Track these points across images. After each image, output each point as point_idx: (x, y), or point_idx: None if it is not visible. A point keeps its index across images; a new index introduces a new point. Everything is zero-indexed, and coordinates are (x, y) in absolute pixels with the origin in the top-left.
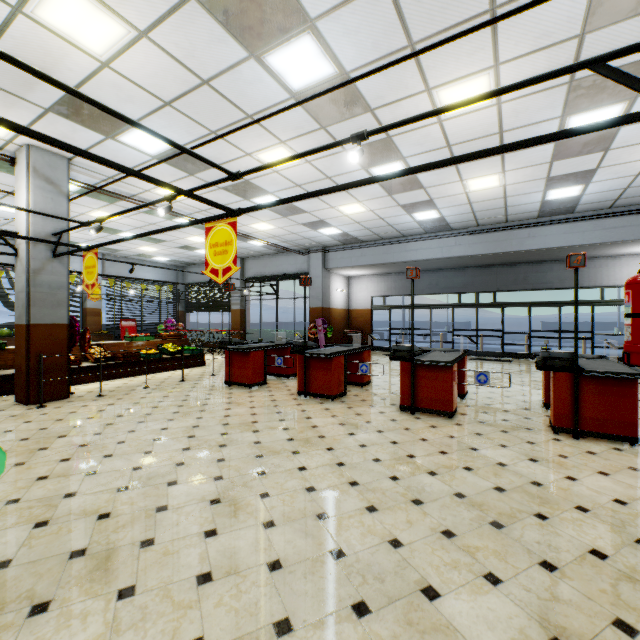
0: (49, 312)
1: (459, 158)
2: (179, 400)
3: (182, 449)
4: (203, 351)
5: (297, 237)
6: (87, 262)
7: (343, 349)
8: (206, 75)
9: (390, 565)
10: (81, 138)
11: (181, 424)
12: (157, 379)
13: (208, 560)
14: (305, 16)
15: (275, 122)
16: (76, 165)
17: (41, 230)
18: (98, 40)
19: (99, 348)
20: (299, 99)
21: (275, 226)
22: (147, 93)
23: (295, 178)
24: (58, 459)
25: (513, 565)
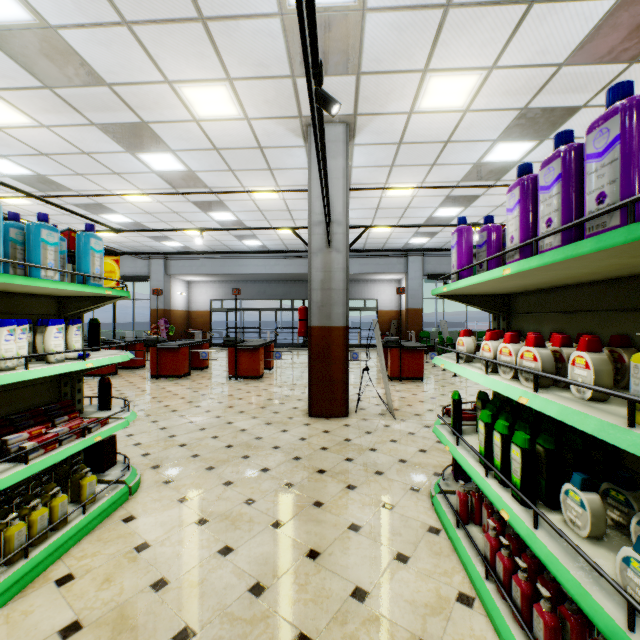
0: None
1: (247, 252)
2: None
3: None
4: None
5: (140, 245)
6: None
7: (188, 342)
8: (88, 151)
9: (215, 421)
10: None
11: None
12: None
13: (129, 432)
14: (169, 148)
15: (137, 179)
16: None
17: None
18: (1, 119)
19: None
20: (159, 174)
21: (118, 235)
22: (28, 146)
23: (147, 208)
24: None
25: (264, 414)
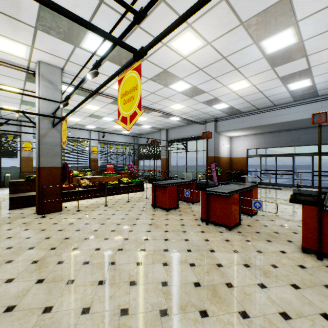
0: (50, 160)
1: None
2: (119, 218)
3: (98, 282)
4: (145, 181)
5: (198, 112)
6: (63, 127)
7: (237, 187)
8: None
9: None
10: (62, 50)
11: (111, 245)
12: (114, 199)
13: None
14: None
15: (183, 1)
16: (67, 73)
17: (46, 111)
18: None
19: (87, 180)
20: None
21: (185, 105)
22: None
23: (198, 62)
24: (6, 278)
25: None
